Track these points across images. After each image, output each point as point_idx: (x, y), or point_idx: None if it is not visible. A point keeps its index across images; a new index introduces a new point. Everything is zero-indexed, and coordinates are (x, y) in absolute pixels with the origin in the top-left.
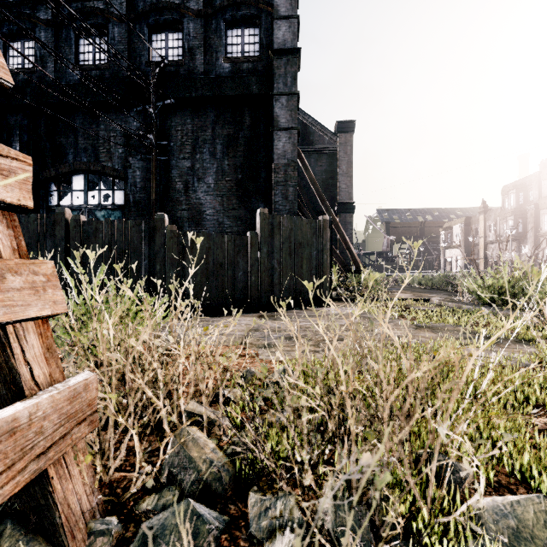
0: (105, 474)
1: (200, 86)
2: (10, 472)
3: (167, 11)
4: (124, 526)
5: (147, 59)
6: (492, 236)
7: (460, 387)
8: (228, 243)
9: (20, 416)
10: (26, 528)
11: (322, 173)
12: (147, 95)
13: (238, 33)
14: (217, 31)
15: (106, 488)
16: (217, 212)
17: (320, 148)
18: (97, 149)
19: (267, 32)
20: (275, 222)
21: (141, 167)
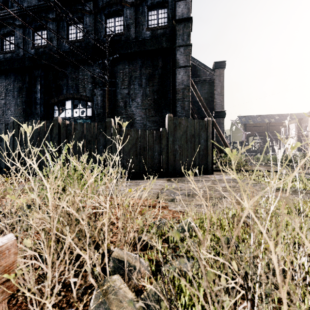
0: None
1: (133, 46)
2: None
3: (114, 5)
4: None
5: (104, 33)
6: None
7: None
8: (148, 135)
9: None
10: None
11: (205, 94)
12: (104, 53)
13: (154, 13)
14: (142, 13)
15: None
16: (142, 118)
17: (204, 79)
18: (78, 86)
19: (171, 10)
20: (177, 122)
21: (101, 95)
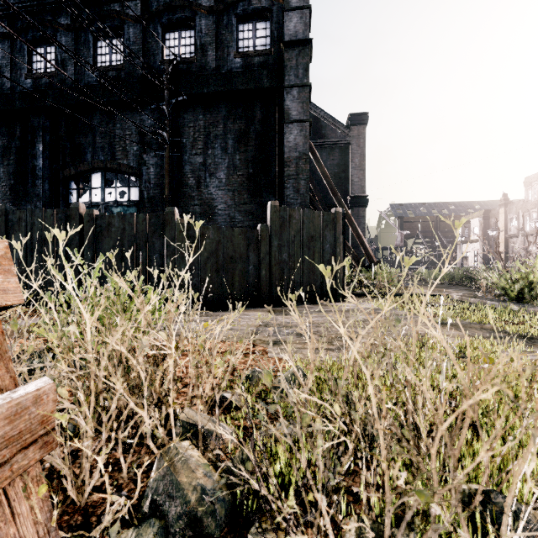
0: (80, 497)
1: (212, 82)
2: None
3: (179, 10)
4: None
5: (160, 58)
6: (514, 229)
7: None
8: (238, 236)
9: None
10: None
11: (334, 167)
12: (160, 93)
13: (249, 28)
14: (228, 26)
15: (79, 515)
16: (228, 207)
17: (332, 141)
18: (114, 147)
19: (278, 24)
20: (286, 215)
21: (155, 164)
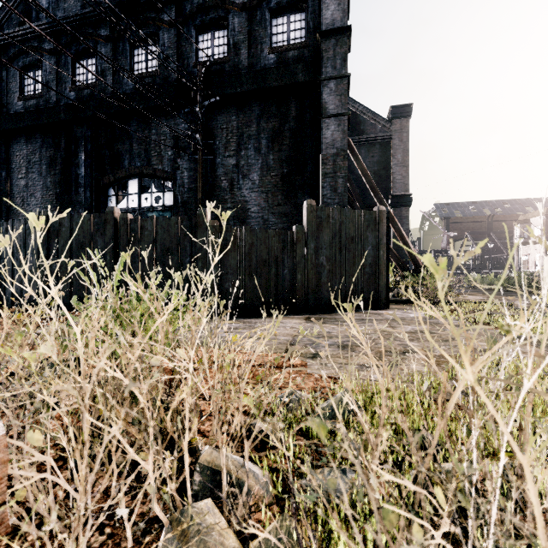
0: None
1: (245, 81)
2: None
3: (212, 10)
4: None
5: (194, 60)
6: None
7: None
8: (272, 238)
9: None
10: None
11: (374, 165)
12: (194, 95)
13: (283, 21)
14: (262, 22)
15: None
16: (262, 209)
17: (372, 137)
18: (149, 153)
19: (314, 14)
20: (324, 215)
21: (188, 168)
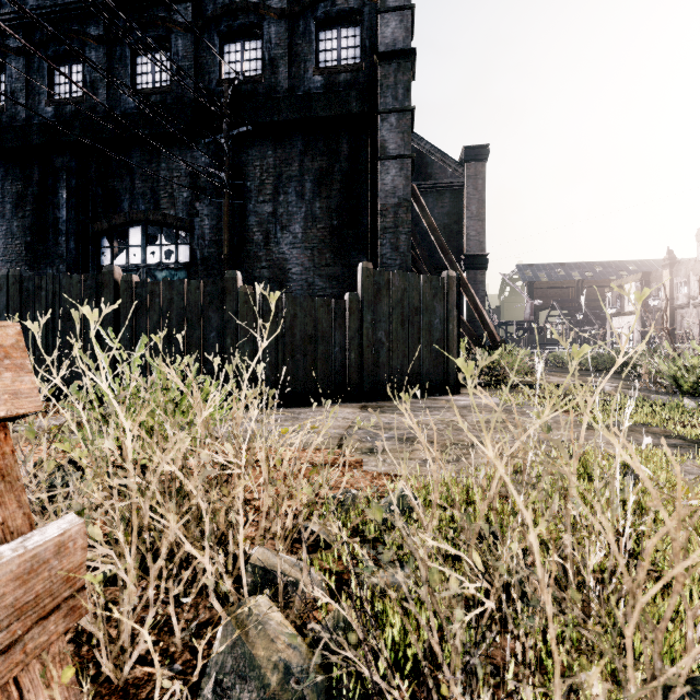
0: (118, 672)
1: (284, 107)
2: None
3: (242, 14)
4: None
5: (218, 77)
6: (682, 298)
7: None
8: (320, 308)
9: None
10: None
11: (444, 217)
12: (218, 122)
13: (332, 36)
14: (306, 34)
15: (117, 698)
16: (306, 270)
17: (441, 183)
18: (158, 193)
19: (370, 30)
20: (382, 280)
21: (210, 215)
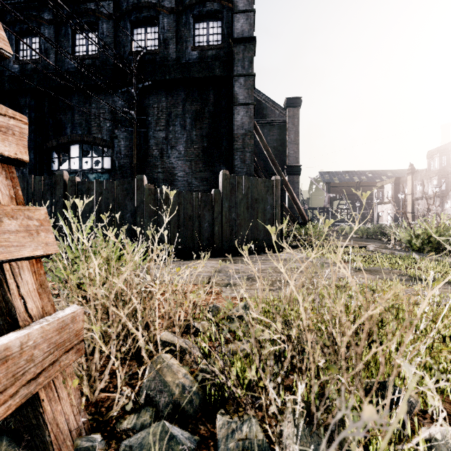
0: (92, 395)
1: (173, 70)
2: (2, 396)
3: (145, 9)
4: (107, 443)
5: (130, 49)
6: (419, 193)
7: (414, 324)
8: (196, 199)
9: (12, 345)
10: (20, 445)
11: (274, 142)
12: (129, 78)
13: (203, 26)
14: (187, 24)
15: (92, 407)
16: (187, 174)
17: (272, 120)
18: (90, 123)
19: (228, 24)
20: (235, 182)
21: (125, 138)
